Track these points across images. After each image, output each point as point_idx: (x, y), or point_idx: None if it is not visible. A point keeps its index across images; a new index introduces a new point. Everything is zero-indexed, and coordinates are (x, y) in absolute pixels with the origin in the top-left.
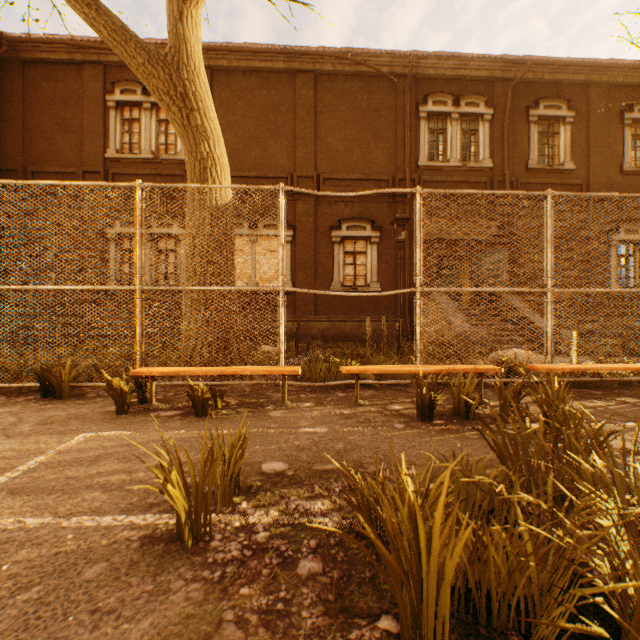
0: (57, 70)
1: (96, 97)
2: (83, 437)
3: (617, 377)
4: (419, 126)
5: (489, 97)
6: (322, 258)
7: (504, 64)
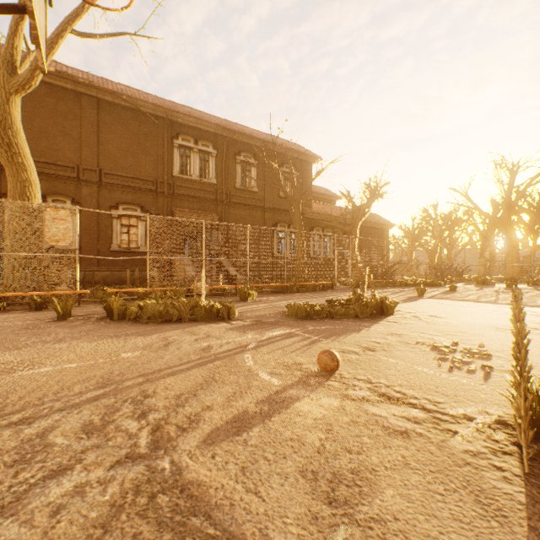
0: None
1: None
2: None
3: (229, 291)
4: (174, 151)
5: (215, 143)
6: (104, 227)
7: (222, 128)
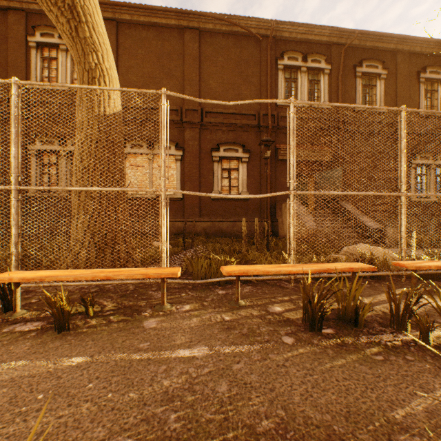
0: None
1: (19, 38)
2: None
3: None
4: (278, 75)
5: (328, 57)
6: (205, 173)
7: (339, 32)
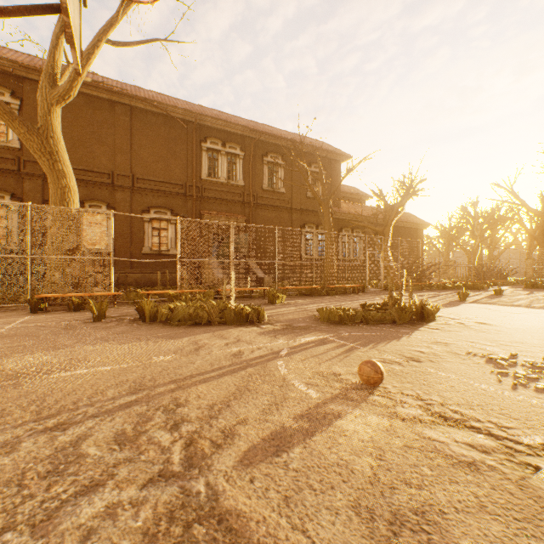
0: None
1: None
2: (29, 317)
3: (257, 294)
4: (202, 154)
5: (243, 145)
6: (136, 231)
7: (250, 130)
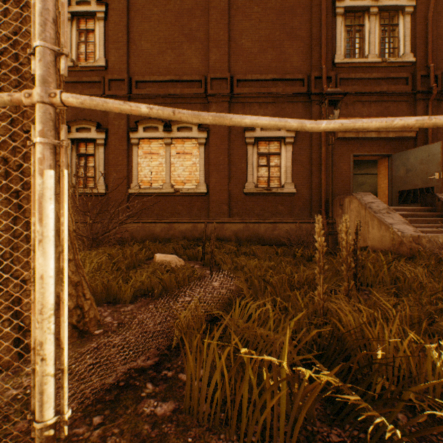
0: None
1: None
2: None
3: None
4: (335, 23)
5: None
6: (236, 160)
7: None
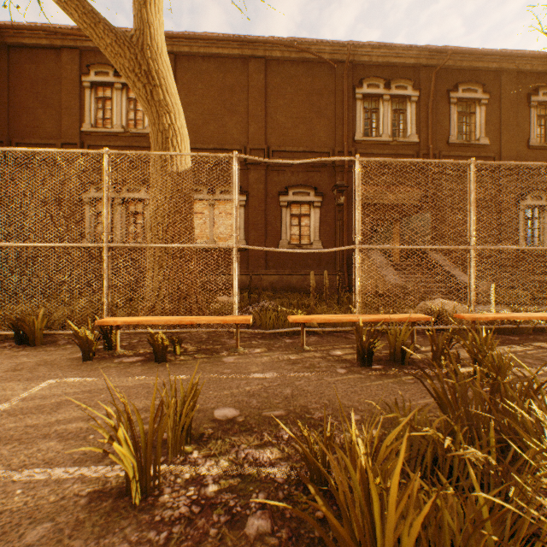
0: (38, 54)
1: (73, 78)
2: (48, 383)
3: (531, 324)
4: (355, 106)
5: (415, 81)
6: (271, 220)
7: (428, 53)
